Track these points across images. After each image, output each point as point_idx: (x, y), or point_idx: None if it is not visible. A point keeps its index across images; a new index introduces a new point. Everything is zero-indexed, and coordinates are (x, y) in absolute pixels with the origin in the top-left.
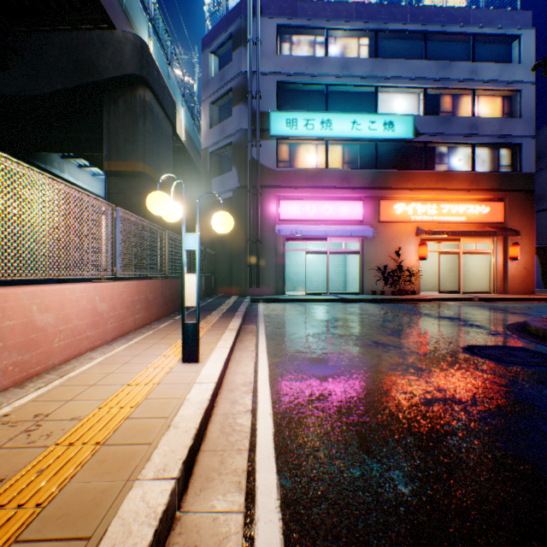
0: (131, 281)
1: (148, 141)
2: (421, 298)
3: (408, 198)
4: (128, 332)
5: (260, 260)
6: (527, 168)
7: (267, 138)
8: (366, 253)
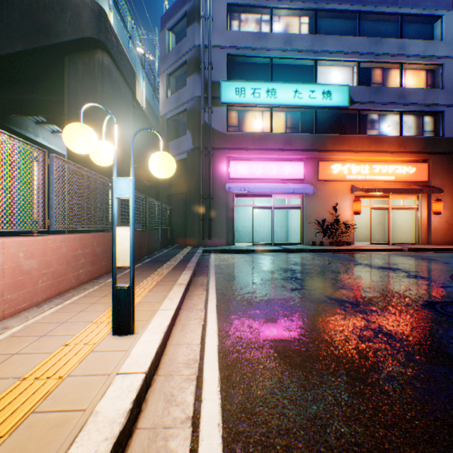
0: (72, 234)
1: (106, 102)
2: (357, 249)
3: (343, 159)
4: (68, 288)
5: (212, 214)
6: (448, 133)
7: (218, 105)
8: (306, 208)
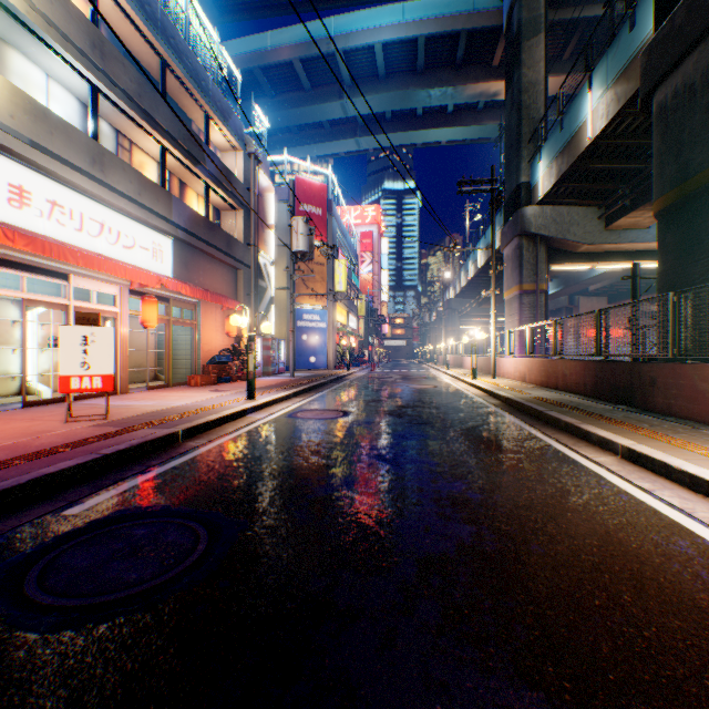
0: None
1: None
2: None
3: None
4: None
5: None
6: None
7: None
8: None
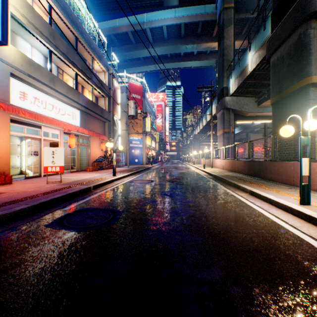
0: None
1: None
2: None
3: None
4: None
5: None
6: None
7: None
8: None
